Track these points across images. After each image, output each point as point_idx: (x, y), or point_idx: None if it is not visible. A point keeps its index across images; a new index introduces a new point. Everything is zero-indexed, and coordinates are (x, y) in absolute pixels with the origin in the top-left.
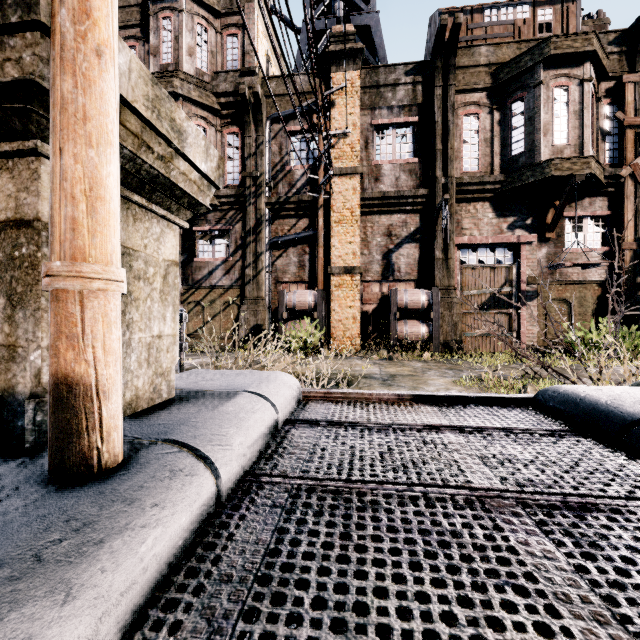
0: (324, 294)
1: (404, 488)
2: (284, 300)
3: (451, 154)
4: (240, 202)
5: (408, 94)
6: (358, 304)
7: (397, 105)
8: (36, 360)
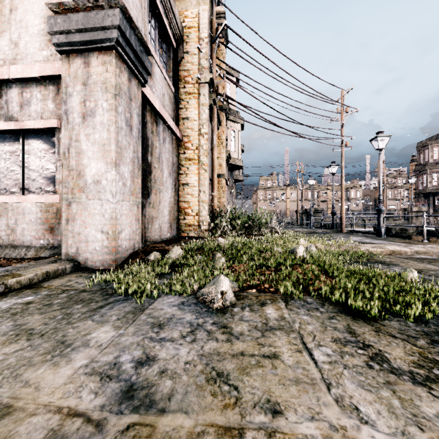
0: None
1: None
2: None
3: None
4: None
5: None
6: None
7: None
8: None
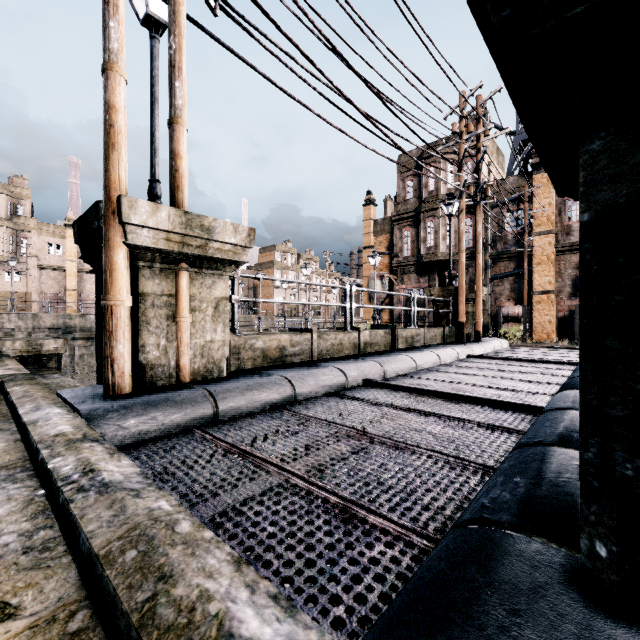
0: (528, 307)
1: (526, 351)
2: (501, 312)
3: None
4: (472, 257)
5: None
6: (552, 313)
7: None
8: (468, 329)
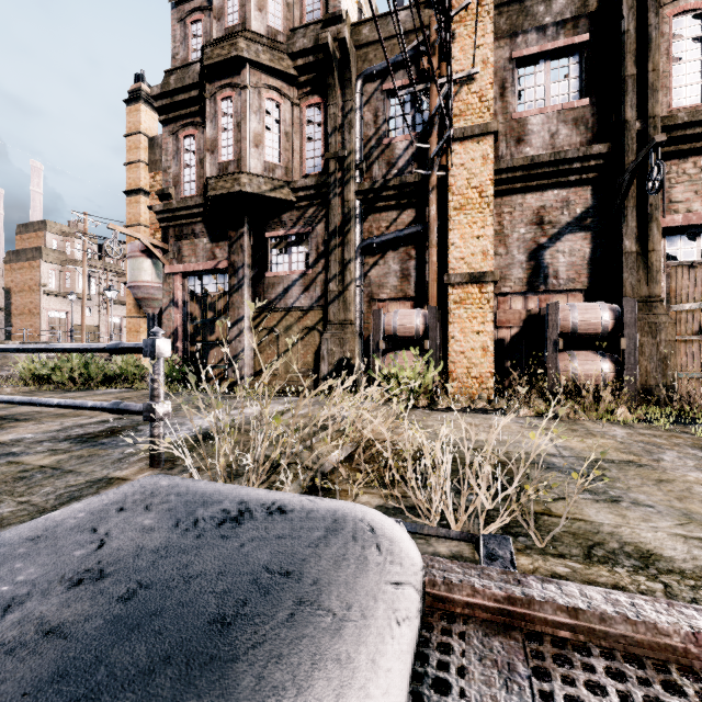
0: (438, 314)
1: None
2: (380, 323)
3: (653, 79)
4: (322, 194)
5: (572, 1)
6: (490, 328)
7: (553, 22)
8: None
